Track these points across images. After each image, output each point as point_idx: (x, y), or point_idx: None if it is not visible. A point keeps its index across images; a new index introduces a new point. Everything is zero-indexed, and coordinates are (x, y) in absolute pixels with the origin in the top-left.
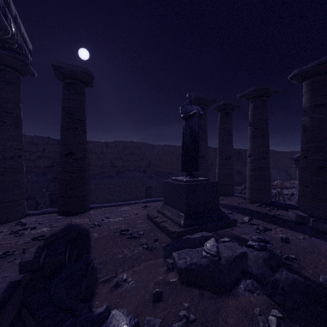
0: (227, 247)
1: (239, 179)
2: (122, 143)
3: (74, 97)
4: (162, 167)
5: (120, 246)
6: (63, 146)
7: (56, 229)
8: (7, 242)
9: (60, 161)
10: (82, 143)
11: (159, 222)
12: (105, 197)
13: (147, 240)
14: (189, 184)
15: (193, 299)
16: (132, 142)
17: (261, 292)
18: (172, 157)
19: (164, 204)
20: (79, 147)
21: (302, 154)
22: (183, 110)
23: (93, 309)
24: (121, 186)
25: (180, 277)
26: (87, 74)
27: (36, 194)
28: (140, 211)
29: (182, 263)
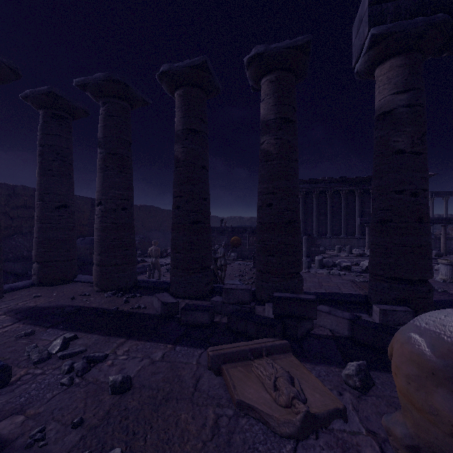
0: None
1: None
2: None
3: None
4: None
5: None
6: None
7: None
8: None
9: None
10: None
11: None
12: None
13: None
14: None
15: None
16: None
17: None
18: None
19: None
20: None
21: (174, 202)
22: None
23: None
24: None
25: None
26: None
27: None
28: None
29: None
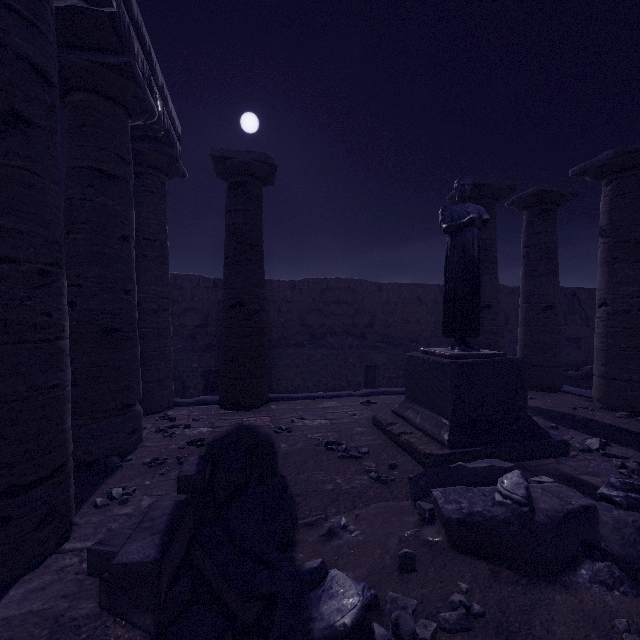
0: (548, 491)
1: (574, 355)
2: (321, 283)
3: (246, 206)
4: (397, 327)
5: (327, 469)
6: (227, 292)
7: (221, 431)
8: (155, 444)
9: (223, 317)
10: (257, 286)
11: (398, 433)
12: (292, 382)
13: (377, 465)
14: (461, 363)
15: (477, 579)
16: (338, 280)
17: (631, 591)
18: (419, 308)
19: (406, 400)
20: (254, 292)
21: None
22: (446, 214)
23: (296, 564)
24: (319, 362)
25: (448, 536)
26: (266, 165)
27: (182, 371)
28: (359, 411)
29: (452, 511)
